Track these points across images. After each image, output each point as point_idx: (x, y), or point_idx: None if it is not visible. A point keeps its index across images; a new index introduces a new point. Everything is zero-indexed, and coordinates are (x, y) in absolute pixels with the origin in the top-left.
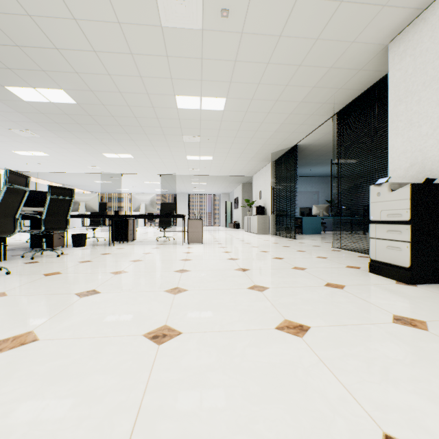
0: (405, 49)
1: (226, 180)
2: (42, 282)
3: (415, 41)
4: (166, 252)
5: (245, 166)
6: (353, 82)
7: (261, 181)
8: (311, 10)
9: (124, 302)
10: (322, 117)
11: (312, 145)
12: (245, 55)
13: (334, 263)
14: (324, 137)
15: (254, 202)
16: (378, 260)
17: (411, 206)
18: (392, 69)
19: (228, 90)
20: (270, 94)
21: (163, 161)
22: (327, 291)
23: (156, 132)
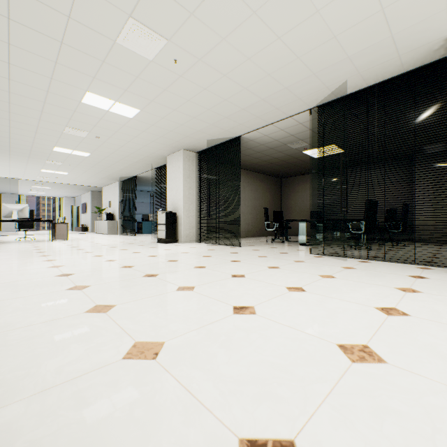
0: (171, 162)
1: (75, 188)
2: (1, 253)
3: (172, 161)
4: (48, 244)
5: (97, 181)
6: (159, 161)
7: (111, 193)
8: (135, 145)
9: (64, 252)
10: (149, 168)
11: (147, 177)
12: (106, 146)
13: (147, 242)
14: (152, 175)
15: (105, 209)
16: (160, 238)
17: (166, 219)
18: (168, 166)
19: (93, 152)
20: (118, 157)
21: (11, 169)
22: (138, 246)
23: (22, 155)
